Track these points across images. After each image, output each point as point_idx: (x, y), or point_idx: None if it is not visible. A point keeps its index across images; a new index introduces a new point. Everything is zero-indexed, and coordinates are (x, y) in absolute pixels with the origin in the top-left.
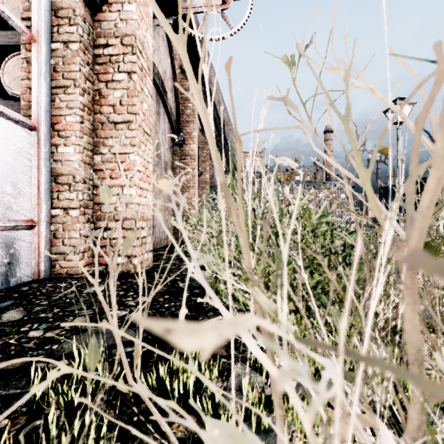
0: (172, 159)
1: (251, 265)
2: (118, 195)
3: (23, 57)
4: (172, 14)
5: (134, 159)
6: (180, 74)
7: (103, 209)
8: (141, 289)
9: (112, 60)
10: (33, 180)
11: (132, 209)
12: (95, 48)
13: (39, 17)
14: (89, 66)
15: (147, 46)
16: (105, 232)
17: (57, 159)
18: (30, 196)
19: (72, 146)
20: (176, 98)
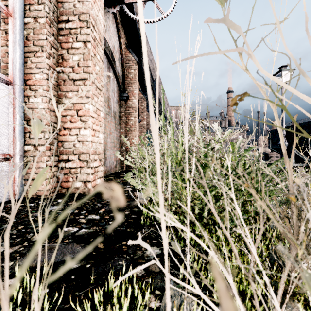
0: (119, 110)
1: None
2: (76, 135)
3: (2, 29)
4: (119, 3)
5: (89, 107)
6: (125, 49)
7: (65, 146)
8: (40, 252)
9: (72, 32)
10: (9, 123)
11: (87, 145)
12: (59, 23)
13: None
14: (54, 37)
15: (99, 22)
16: (66, 163)
17: (29, 107)
18: (7, 135)
19: (40, 97)
20: (122, 66)
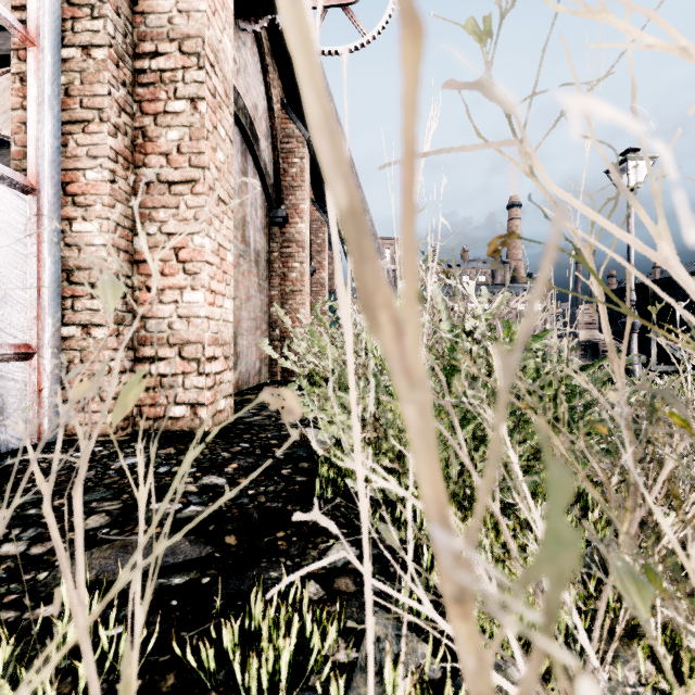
0: (267, 248)
1: (443, 498)
2: (174, 303)
3: (14, 71)
4: (267, 11)
5: (202, 243)
6: (281, 111)
7: (150, 327)
8: (142, 518)
9: (165, 78)
10: (30, 277)
11: (198, 326)
12: (136, 59)
13: (40, 4)
14: (126, 89)
15: (224, 57)
16: (153, 365)
17: (72, 243)
18: (25, 305)
19: (96, 221)
20: (274, 150)
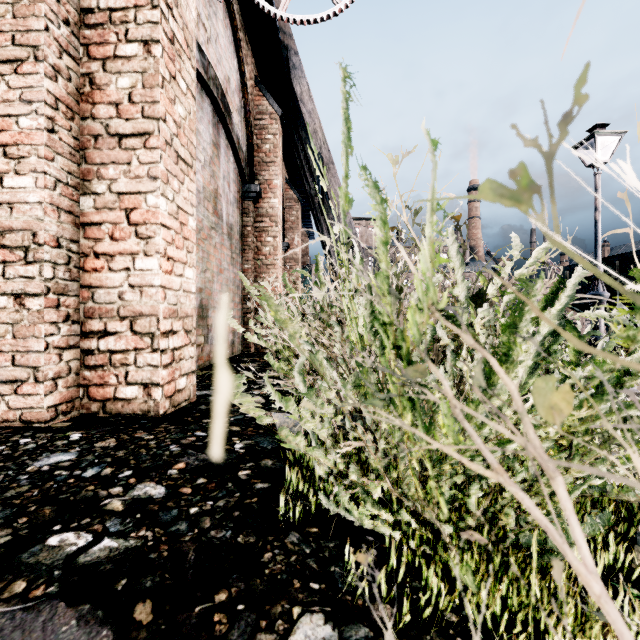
0: (241, 222)
1: None
2: (125, 270)
3: None
4: None
5: (156, 203)
6: (254, 88)
7: (98, 297)
8: None
9: (115, 18)
10: None
11: (152, 296)
12: None
13: None
14: (70, 28)
15: (184, 2)
16: (102, 340)
17: (3, 201)
18: None
19: (31, 175)
20: (247, 125)
